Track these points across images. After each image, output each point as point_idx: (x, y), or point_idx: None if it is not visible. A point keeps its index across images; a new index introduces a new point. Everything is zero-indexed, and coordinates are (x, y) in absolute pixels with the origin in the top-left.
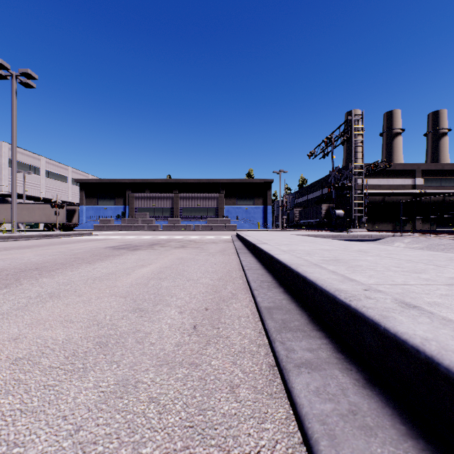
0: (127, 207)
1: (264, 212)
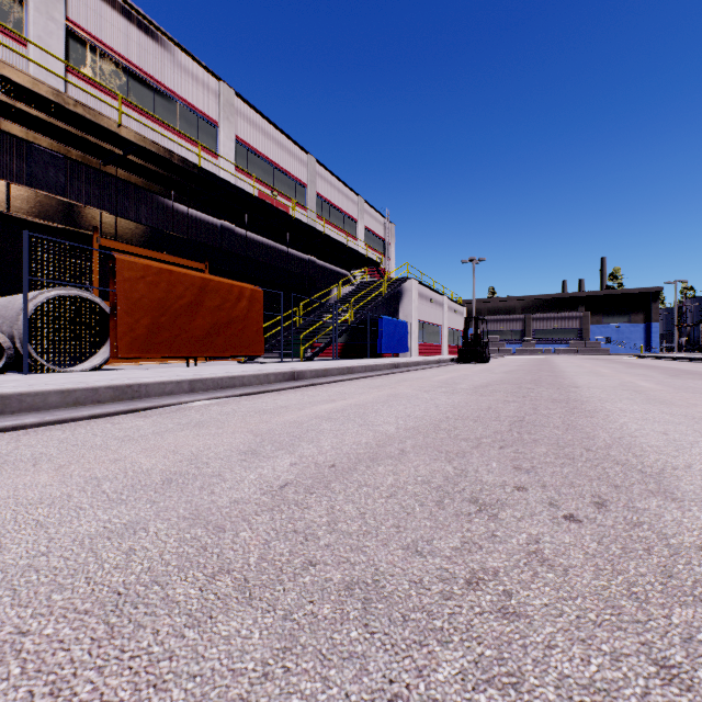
0: None
1: (646, 331)
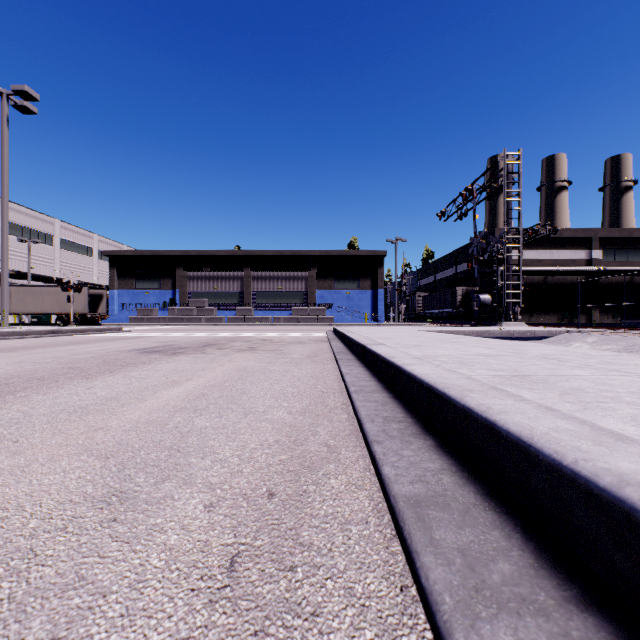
0: (177, 291)
1: (373, 298)
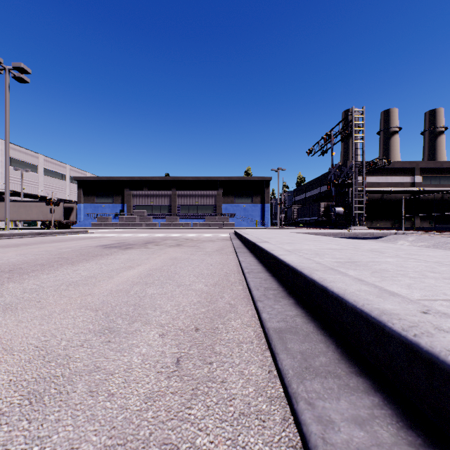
0: (125, 205)
1: (262, 210)
